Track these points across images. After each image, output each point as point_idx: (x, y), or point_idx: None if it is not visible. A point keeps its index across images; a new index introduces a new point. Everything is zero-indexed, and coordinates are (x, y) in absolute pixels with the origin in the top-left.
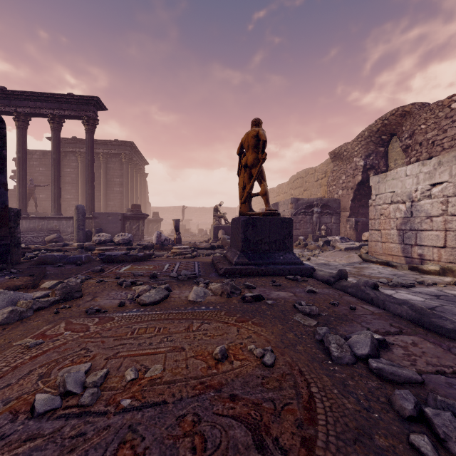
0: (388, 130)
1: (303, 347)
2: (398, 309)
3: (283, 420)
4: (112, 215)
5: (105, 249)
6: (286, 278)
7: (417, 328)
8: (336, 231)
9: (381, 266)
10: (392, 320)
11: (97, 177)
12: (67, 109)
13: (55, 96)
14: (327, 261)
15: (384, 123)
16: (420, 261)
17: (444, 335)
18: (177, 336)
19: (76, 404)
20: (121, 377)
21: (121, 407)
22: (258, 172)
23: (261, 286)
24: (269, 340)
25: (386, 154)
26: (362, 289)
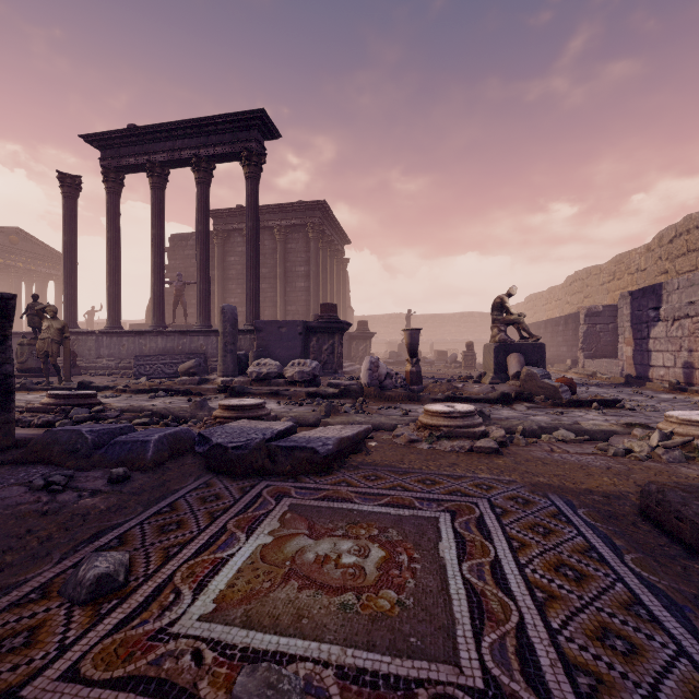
0: None
1: None
2: None
3: None
4: (286, 325)
5: (238, 405)
6: None
7: None
8: None
9: None
10: None
11: (271, 266)
12: (217, 143)
13: (200, 123)
14: None
15: None
16: None
17: None
18: None
19: None
20: None
21: None
22: None
23: None
24: None
25: None
26: None
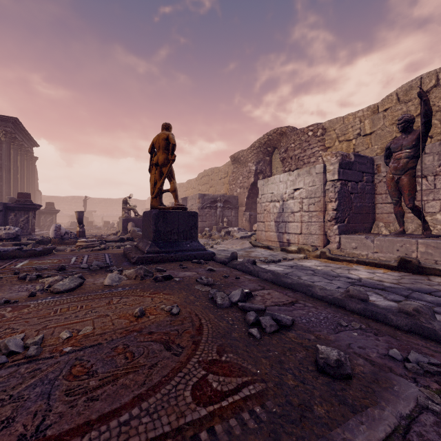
0: (272, 143)
1: (200, 302)
2: (265, 276)
3: (183, 337)
4: None
5: None
6: (192, 262)
7: (273, 285)
8: (235, 223)
9: (264, 249)
10: (261, 283)
11: None
12: None
13: None
14: (226, 248)
15: (269, 138)
16: (288, 245)
17: (287, 287)
18: (100, 309)
19: (22, 358)
20: (57, 338)
21: (64, 352)
22: (169, 171)
23: (171, 269)
24: (176, 302)
25: (271, 163)
26: (246, 265)
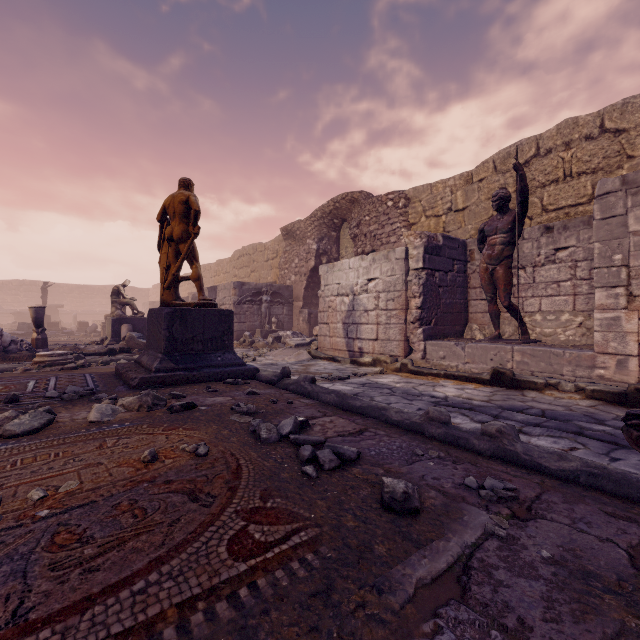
0: (340, 214)
1: (237, 438)
2: (328, 398)
3: (214, 483)
4: None
5: None
6: (225, 383)
7: (338, 410)
8: (289, 324)
9: (328, 361)
10: (321, 408)
11: None
12: None
13: None
14: (275, 361)
15: (336, 206)
16: (360, 355)
17: (355, 412)
18: (87, 455)
19: None
20: (24, 500)
21: (39, 517)
22: (189, 250)
23: (194, 394)
24: (203, 439)
25: (338, 240)
26: (302, 385)
